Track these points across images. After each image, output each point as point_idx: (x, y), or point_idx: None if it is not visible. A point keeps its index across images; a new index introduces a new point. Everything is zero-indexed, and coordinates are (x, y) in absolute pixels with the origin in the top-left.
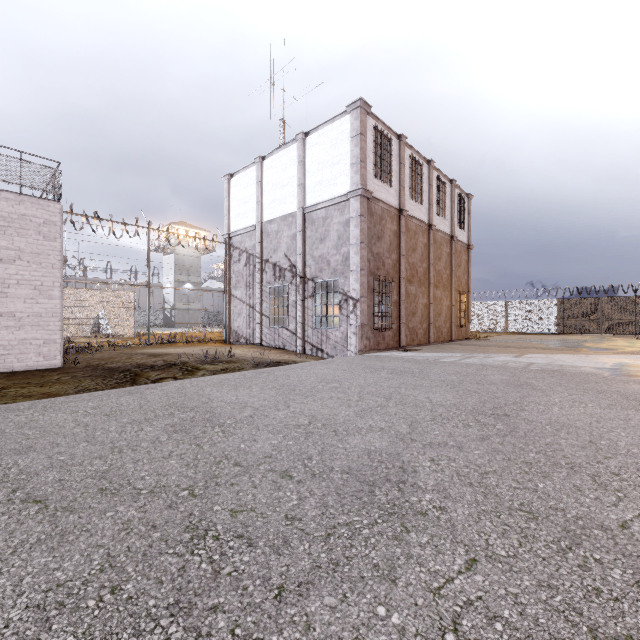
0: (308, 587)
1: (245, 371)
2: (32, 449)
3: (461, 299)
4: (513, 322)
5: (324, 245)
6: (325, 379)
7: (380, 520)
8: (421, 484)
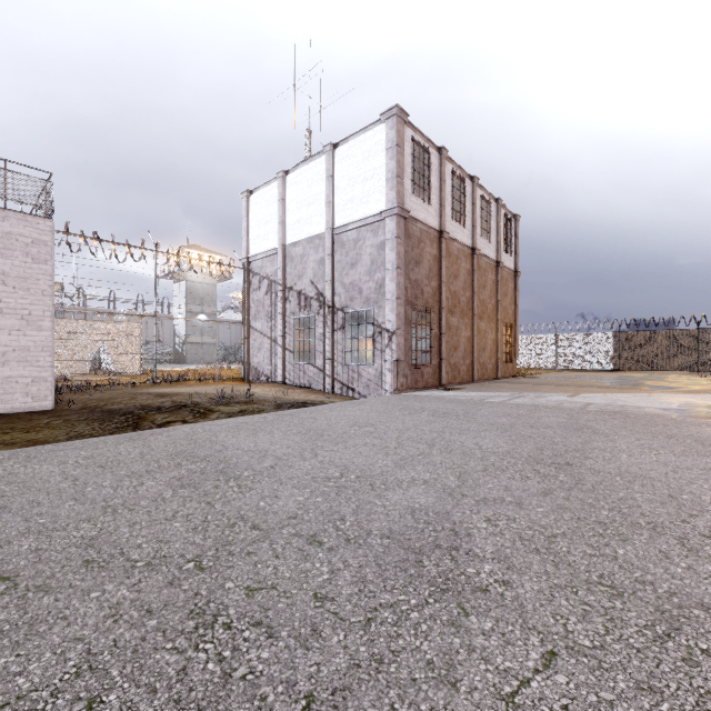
0: (345, 695)
1: (266, 413)
2: (6, 510)
3: (507, 332)
4: (564, 358)
5: (355, 271)
6: (358, 422)
7: (431, 599)
8: (478, 551)
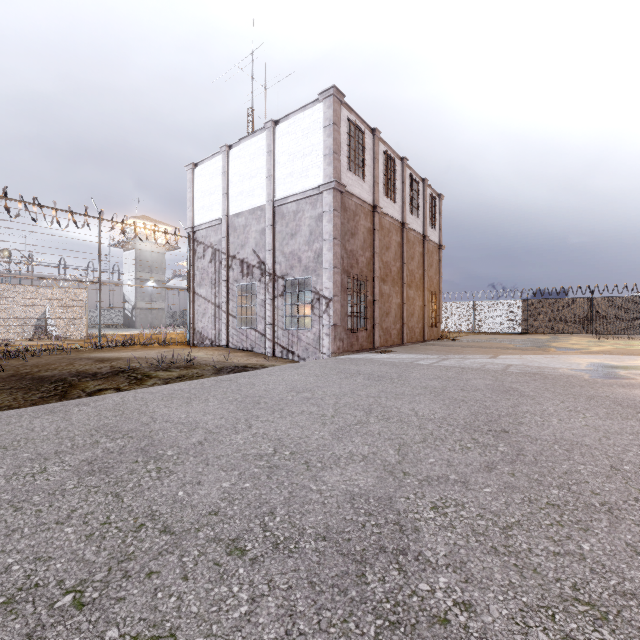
0: None
1: (204, 379)
2: None
3: (433, 299)
4: (481, 322)
5: (295, 241)
6: (295, 388)
7: None
8: (428, 554)
